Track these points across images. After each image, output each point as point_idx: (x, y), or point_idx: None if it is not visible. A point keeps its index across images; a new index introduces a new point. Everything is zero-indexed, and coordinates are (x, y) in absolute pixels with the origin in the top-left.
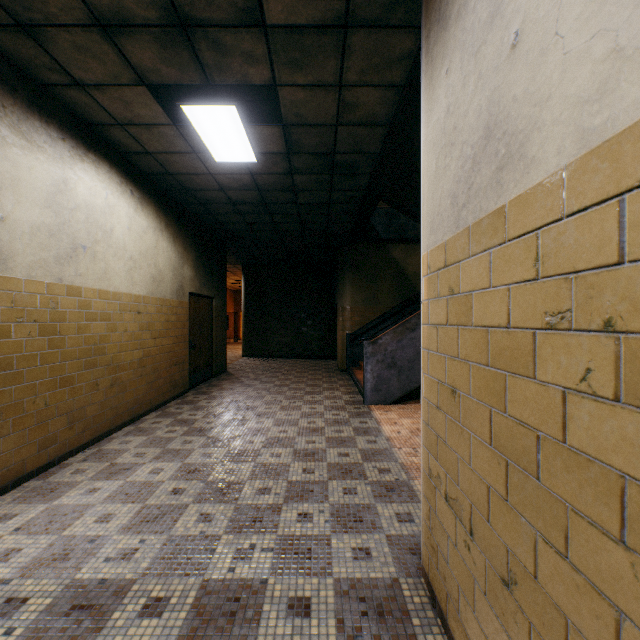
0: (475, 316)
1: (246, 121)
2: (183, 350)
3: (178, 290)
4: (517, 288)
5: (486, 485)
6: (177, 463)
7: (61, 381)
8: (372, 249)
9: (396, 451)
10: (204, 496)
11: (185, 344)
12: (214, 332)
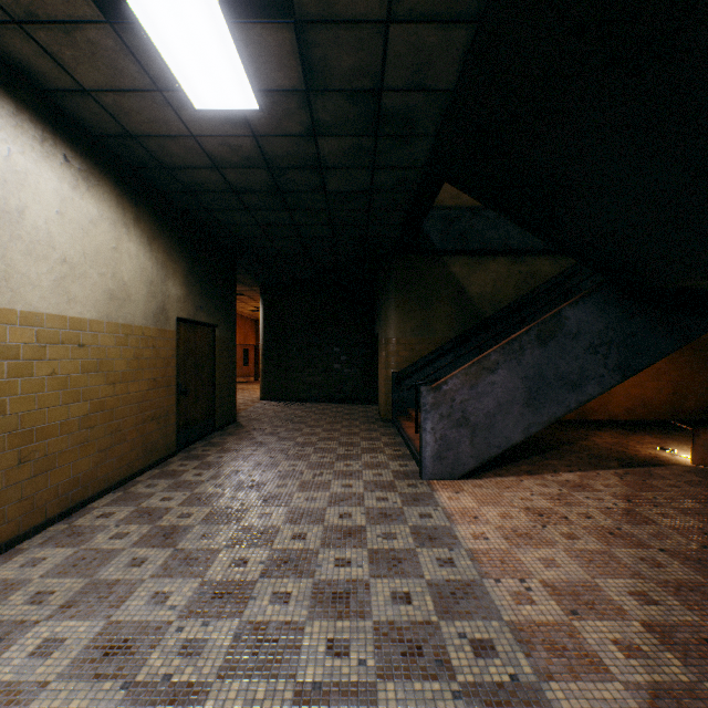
0: None
1: None
2: (166, 398)
3: (157, 314)
4: None
5: None
6: (97, 622)
7: None
8: (424, 263)
9: (493, 588)
10: None
11: (170, 389)
12: (217, 371)
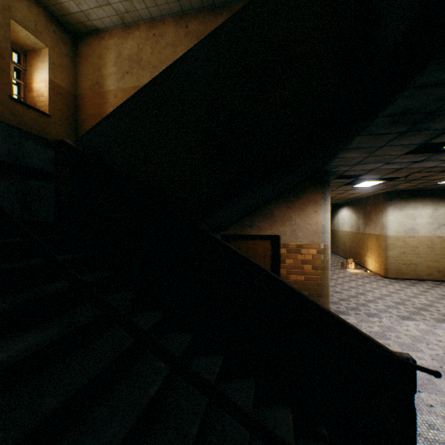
0: None
1: None
2: None
3: None
4: None
5: None
6: None
7: None
8: None
9: None
10: (422, 337)
11: None
12: None
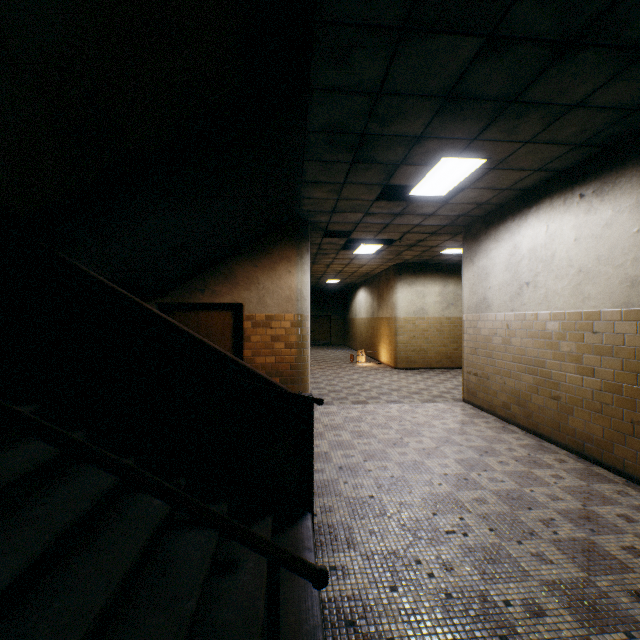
0: None
1: None
2: None
3: None
4: None
5: None
6: (442, 427)
7: (512, 374)
8: None
9: None
10: (399, 416)
11: None
12: None
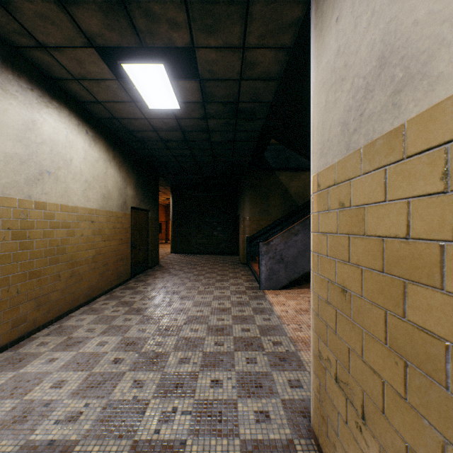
0: (368, 227)
1: (172, 78)
2: (126, 249)
3: (122, 205)
4: (419, 201)
5: (380, 379)
6: (118, 337)
7: (30, 274)
8: (265, 175)
9: (285, 327)
10: (138, 365)
11: (128, 245)
12: (150, 236)
